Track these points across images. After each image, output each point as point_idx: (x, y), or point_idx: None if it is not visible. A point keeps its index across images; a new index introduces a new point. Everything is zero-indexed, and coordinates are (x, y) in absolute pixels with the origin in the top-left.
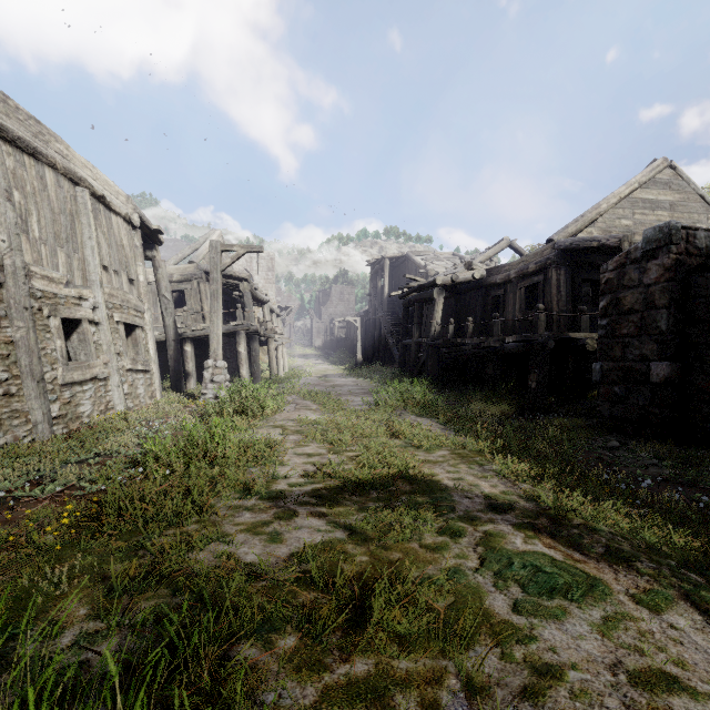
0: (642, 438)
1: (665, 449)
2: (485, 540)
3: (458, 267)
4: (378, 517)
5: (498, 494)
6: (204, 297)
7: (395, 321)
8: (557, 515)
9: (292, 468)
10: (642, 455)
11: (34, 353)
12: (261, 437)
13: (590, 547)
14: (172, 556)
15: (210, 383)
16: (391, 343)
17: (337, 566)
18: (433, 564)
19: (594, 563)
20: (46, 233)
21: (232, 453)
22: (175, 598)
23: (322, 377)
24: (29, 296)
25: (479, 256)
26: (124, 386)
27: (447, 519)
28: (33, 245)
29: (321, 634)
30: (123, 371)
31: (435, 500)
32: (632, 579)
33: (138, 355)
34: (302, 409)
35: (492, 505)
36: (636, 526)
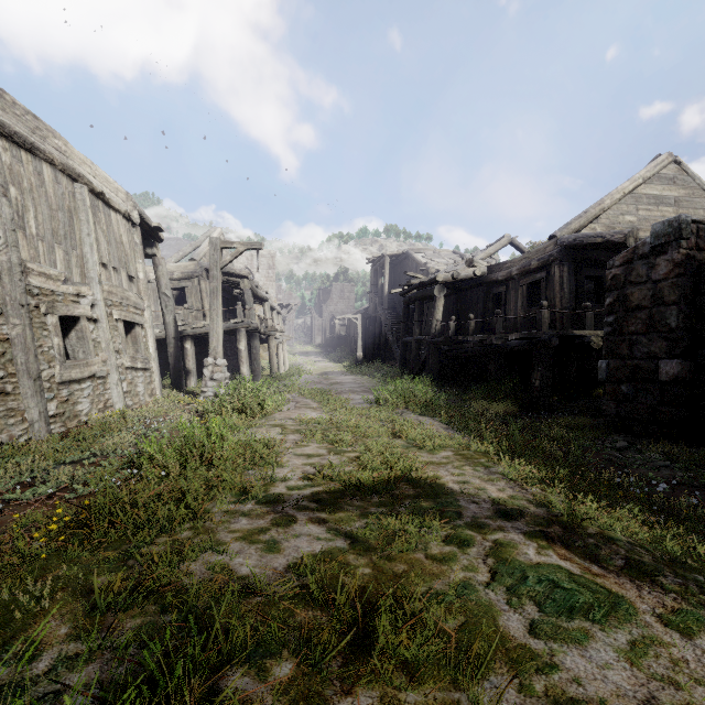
0: (652, 439)
1: (676, 450)
2: (495, 551)
3: (459, 265)
4: (381, 524)
5: (507, 499)
6: (205, 295)
7: (395, 318)
8: (570, 522)
9: (291, 470)
10: (653, 456)
11: (31, 351)
12: (260, 437)
13: (609, 559)
14: (162, 568)
15: (209, 381)
16: (391, 340)
17: (338, 581)
18: (440, 577)
19: (614, 577)
20: (43, 229)
21: (229, 453)
22: (163, 616)
23: (322, 375)
24: (25, 293)
25: (480, 254)
26: (123, 384)
27: (454, 527)
28: (30, 242)
29: (320, 661)
30: (122, 368)
31: (440, 506)
32: (659, 597)
33: (137, 353)
34: (302, 408)
35: (500, 511)
36: (655, 535)
